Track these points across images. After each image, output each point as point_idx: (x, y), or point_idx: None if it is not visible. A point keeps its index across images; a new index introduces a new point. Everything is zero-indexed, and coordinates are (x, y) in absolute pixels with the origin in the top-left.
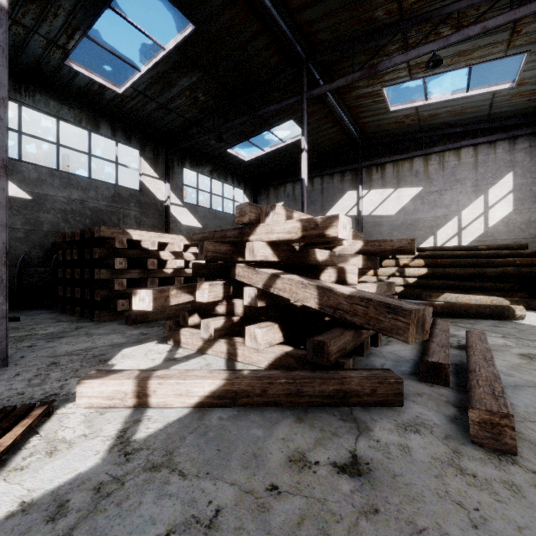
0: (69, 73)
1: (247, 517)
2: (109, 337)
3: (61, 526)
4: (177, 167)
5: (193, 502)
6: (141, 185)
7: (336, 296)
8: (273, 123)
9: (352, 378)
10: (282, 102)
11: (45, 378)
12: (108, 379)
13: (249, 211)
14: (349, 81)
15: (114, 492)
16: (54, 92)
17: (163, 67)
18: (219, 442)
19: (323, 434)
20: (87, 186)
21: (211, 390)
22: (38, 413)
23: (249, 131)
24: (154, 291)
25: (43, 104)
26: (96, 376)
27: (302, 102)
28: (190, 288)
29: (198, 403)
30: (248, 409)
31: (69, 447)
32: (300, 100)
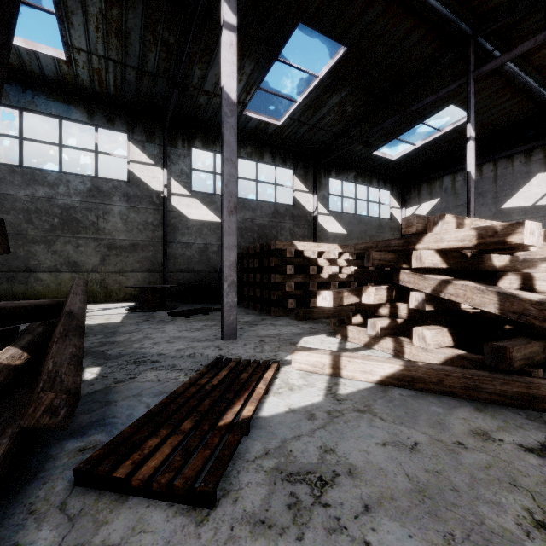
0: (245, 120)
1: (440, 452)
2: (288, 328)
3: (316, 423)
4: (324, 178)
5: (395, 434)
6: (294, 200)
7: (521, 301)
8: (427, 114)
9: (541, 384)
10: (441, 91)
11: (262, 349)
12: (312, 353)
13: (417, 222)
14: (539, 41)
15: (339, 416)
16: None
17: (316, 93)
18: (404, 408)
19: (506, 424)
20: (255, 207)
21: (390, 372)
22: (275, 366)
23: (398, 128)
24: (333, 292)
25: None
26: (302, 350)
27: (468, 84)
28: (356, 291)
29: (379, 380)
30: (424, 393)
31: (300, 389)
32: (464, 83)
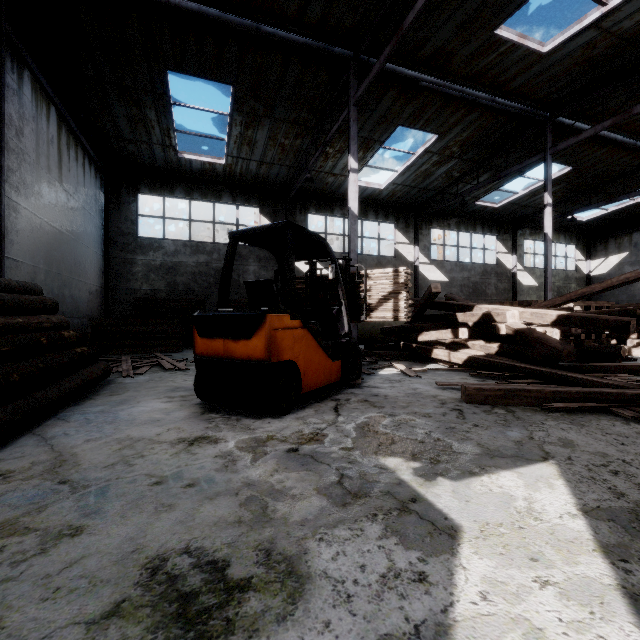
0: (471, 206)
1: None
2: None
3: None
4: (520, 240)
5: None
6: (497, 260)
7: None
8: (625, 192)
9: None
10: None
11: None
12: None
13: None
14: None
15: None
16: (456, 217)
17: (537, 189)
18: None
19: None
20: (470, 268)
21: None
22: None
23: (595, 202)
24: None
25: (452, 226)
26: None
27: None
28: None
29: None
30: None
31: None
32: None
